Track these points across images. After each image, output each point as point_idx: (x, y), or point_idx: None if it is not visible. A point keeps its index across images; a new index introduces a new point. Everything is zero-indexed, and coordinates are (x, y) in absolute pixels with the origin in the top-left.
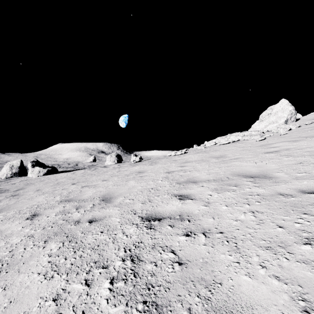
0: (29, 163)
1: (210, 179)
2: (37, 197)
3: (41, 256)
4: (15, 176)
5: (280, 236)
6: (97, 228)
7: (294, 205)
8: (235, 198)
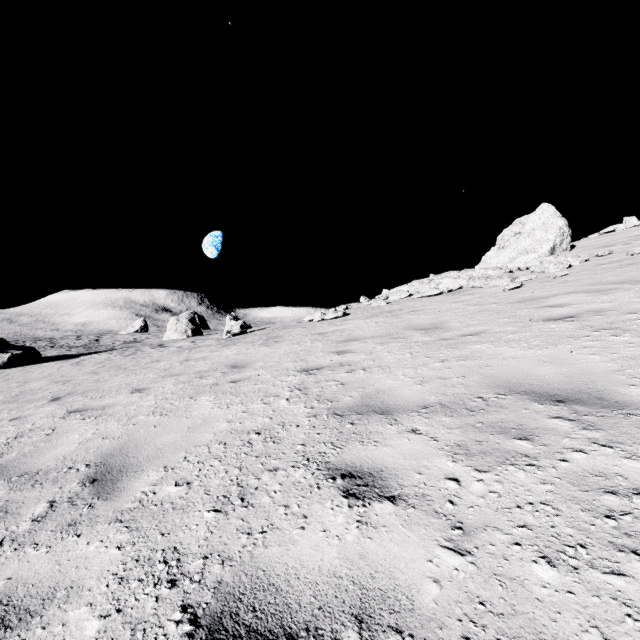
0: None
1: (431, 401)
2: None
3: None
4: None
5: None
6: None
7: None
8: (562, 510)
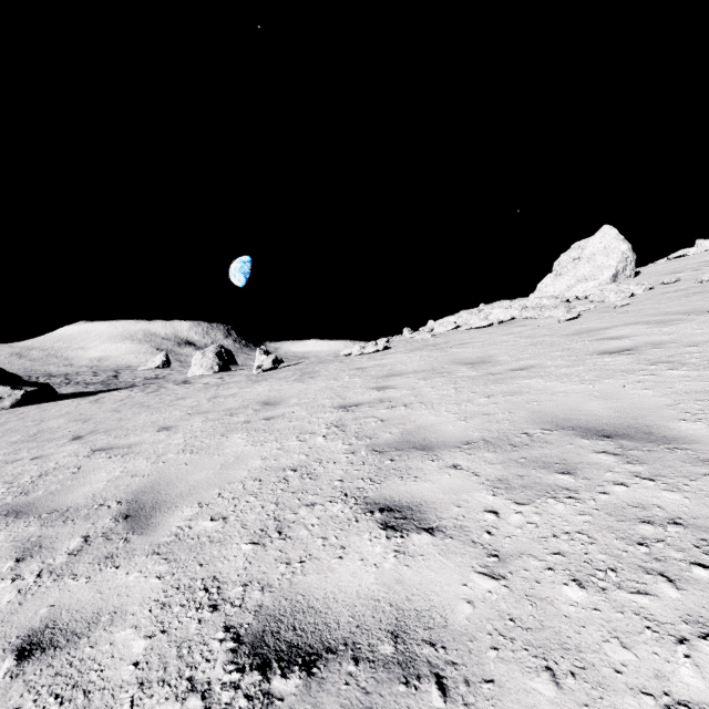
0: None
1: (474, 437)
2: None
3: None
4: None
5: None
6: (30, 708)
7: None
8: (597, 538)
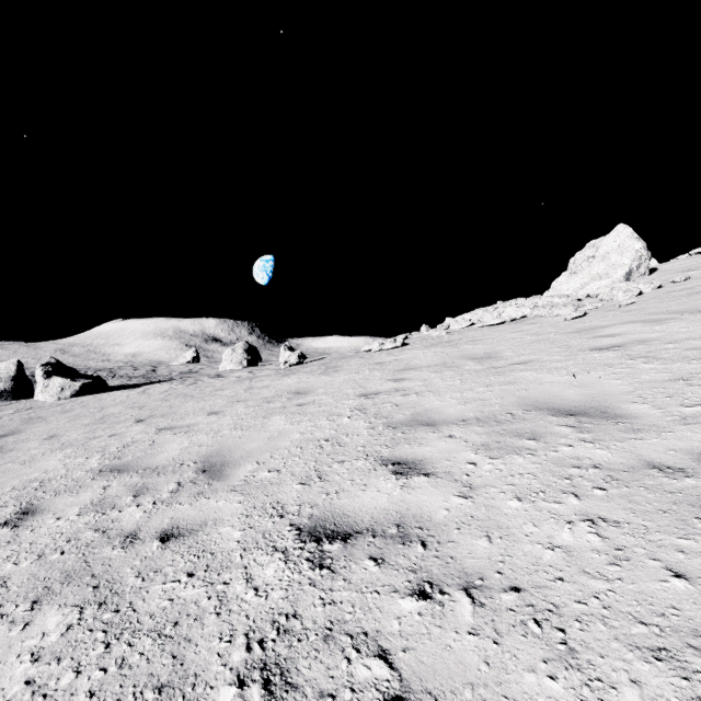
0: (38, 367)
1: (469, 416)
2: (44, 457)
3: (11, 658)
4: (5, 399)
5: (686, 610)
6: (181, 560)
7: (698, 502)
8: (539, 476)
